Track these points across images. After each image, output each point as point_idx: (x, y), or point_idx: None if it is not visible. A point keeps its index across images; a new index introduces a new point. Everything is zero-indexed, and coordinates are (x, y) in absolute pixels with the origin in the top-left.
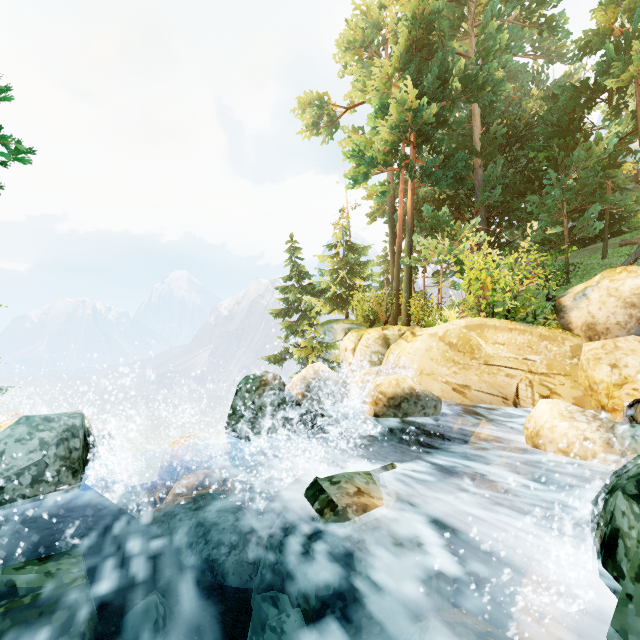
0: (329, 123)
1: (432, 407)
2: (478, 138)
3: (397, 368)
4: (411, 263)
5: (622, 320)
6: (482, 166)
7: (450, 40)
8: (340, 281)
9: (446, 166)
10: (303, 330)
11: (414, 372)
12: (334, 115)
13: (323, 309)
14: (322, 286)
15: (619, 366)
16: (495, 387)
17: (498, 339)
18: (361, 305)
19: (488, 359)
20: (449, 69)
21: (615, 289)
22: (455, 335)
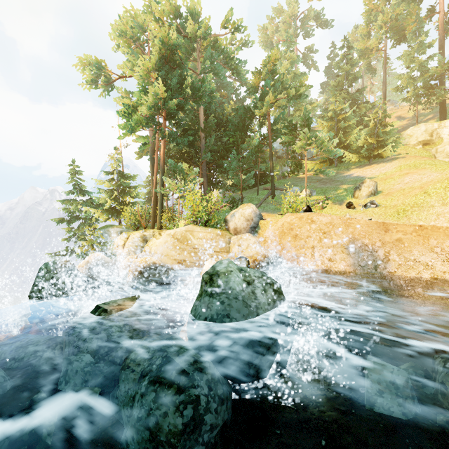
0: (106, 83)
1: (164, 271)
2: (202, 121)
3: (150, 254)
4: (162, 191)
5: (245, 226)
6: (204, 137)
7: (187, 59)
8: (115, 198)
9: (183, 135)
10: (84, 233)
11: (158, 255)
12: (110, 78)
13: (101, 217)
14: (100, 201)
15: (241, 245)
16: (197, 259)
17: (199, 236)
18: (129, 216)
19: (194, 246)
20: (185, 79)
21: (243, 213)
22: (180, 234)
